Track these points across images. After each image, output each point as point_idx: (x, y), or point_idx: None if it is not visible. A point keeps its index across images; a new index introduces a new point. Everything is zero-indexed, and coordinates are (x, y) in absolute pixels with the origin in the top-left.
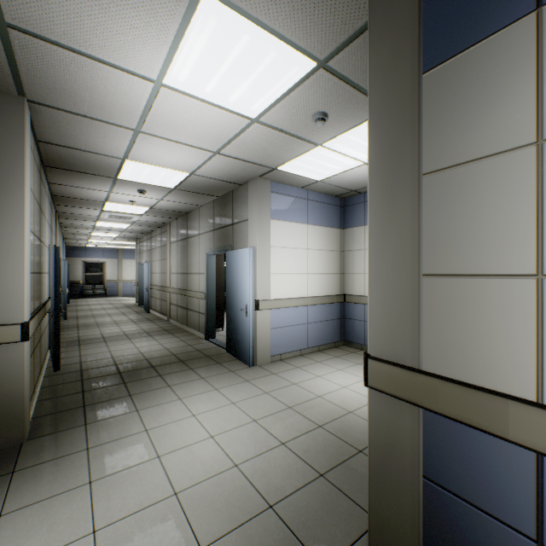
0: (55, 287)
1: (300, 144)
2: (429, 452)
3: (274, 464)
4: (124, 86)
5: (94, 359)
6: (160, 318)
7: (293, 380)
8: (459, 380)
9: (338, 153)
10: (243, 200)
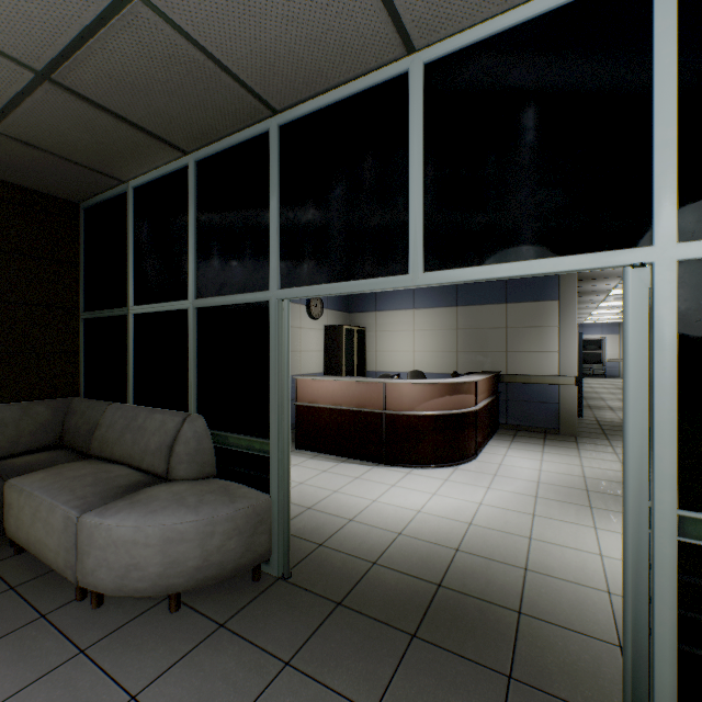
0: (578, 361)
1: None
2: None
3: None
4: None
5: (604, 417)
6: None
7: None
8: None
9: None
10: None
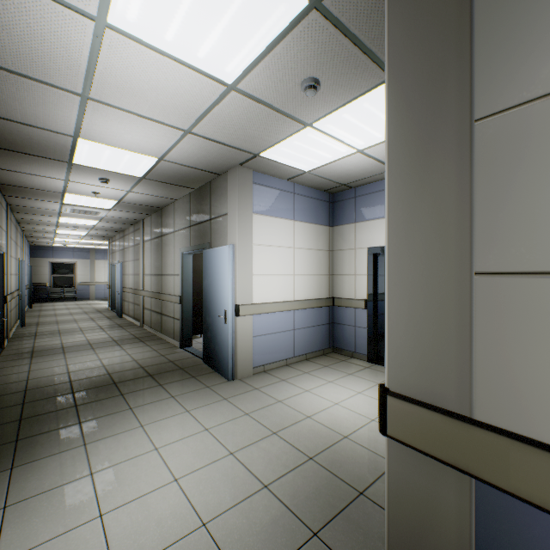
0: None
1: (287, 123)
2: (487, 546)
3: (253, 520)
4: (54, 24)
5: (45, 375)
6: (133, 324)
7: (279, 396)
8: (543, 440)
9: (329, 136)
10: (222, 191)
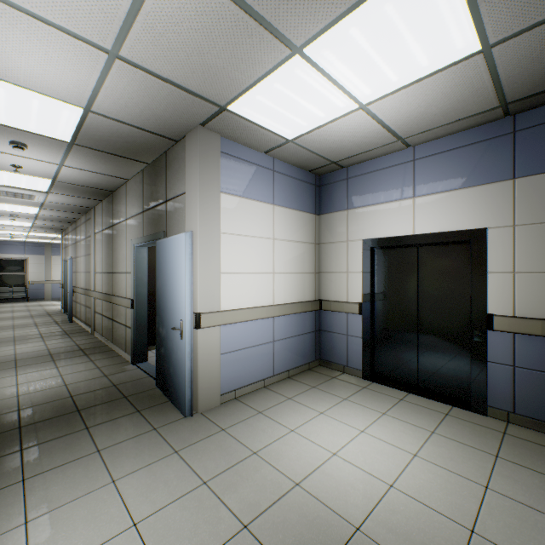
0: None
1: (265, 44)
2: None
3: None
4: None
5: None
6: (83, 330)
7: (253, 442)
8: None
9: (325, 77)
10: (180, 163)
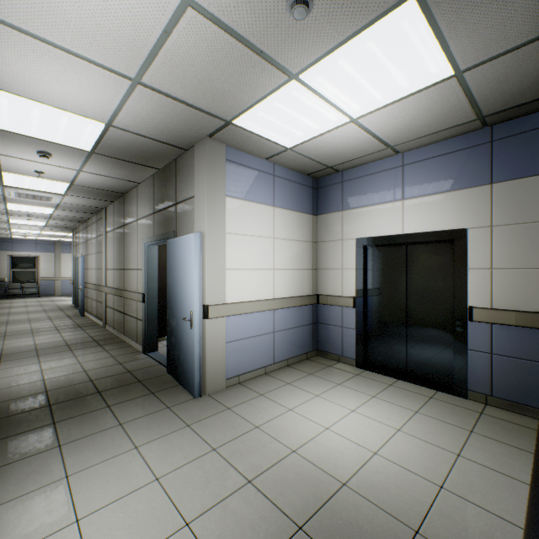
0: None
1: (266, 72)
2: None
3: None
4: None
5: None
6: (95, 324)
7: (256, 419)
8: None
9: (319, 96)
10: (189, 170)
